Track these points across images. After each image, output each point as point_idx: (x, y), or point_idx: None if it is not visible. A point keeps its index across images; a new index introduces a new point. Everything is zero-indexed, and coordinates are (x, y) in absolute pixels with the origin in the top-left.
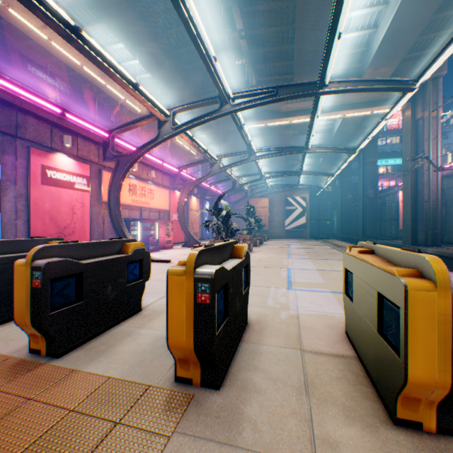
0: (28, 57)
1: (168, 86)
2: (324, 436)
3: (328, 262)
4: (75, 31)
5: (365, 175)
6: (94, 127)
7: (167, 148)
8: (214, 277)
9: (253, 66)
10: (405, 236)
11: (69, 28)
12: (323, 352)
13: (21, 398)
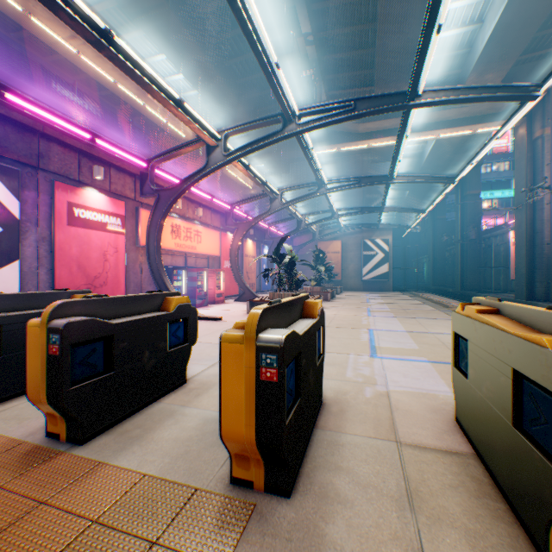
0: (52, 73)
1: (219, 105)
2: None
3: (421, 322)
4: (106, 36)
5: (465, 211)
6: (130, 155)
7: (217, 181)
8: (284, 345)
9: (322, 78)
10: (518, 288)
11: (99, 32)
12: (428, 447)
13: (31, 500)
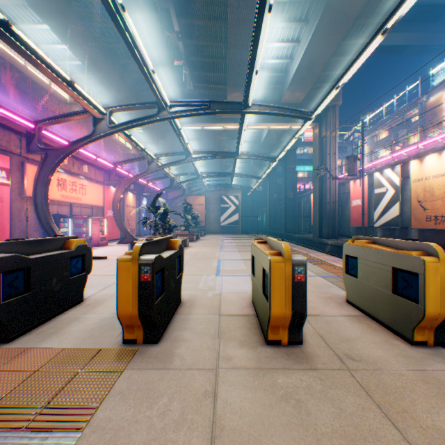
0: None
1: (102, 78)
2: (225, 355)
3: None
4: (3, 23)
5: (287, 178)
6: (17, 116)
7: (101, 142)
8: (154, 261)
9: (190, 72)
10: (314, 230)
11: None
12: (235, 314)
13: None
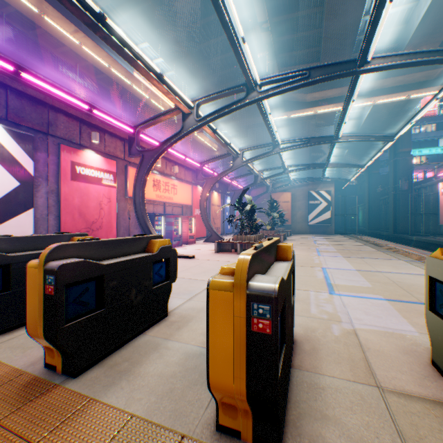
0: (59, 57)
1: (190, 82)
2: None
3: (367, 262)
4: (100, 19)
5: (397, 166)
6: (120, 122)
7: (189, 144)
8: (277, 295)
9: (276, 56)
10: None
11: (94, 16)
12: (413, 395)
13: (23, 441)
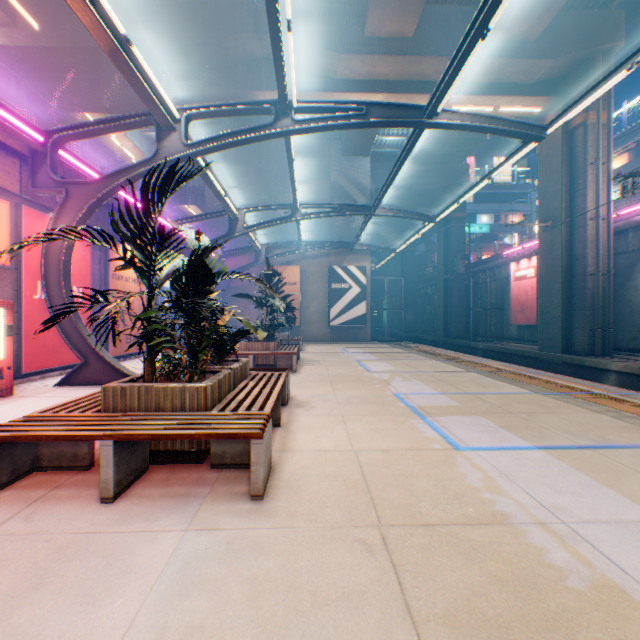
0: None
1: None
2: None
3: None
4: None
5: (450, 238)
6: None
7: (20, 82)
8: None
9: None
10: (547, 336)
11: None
12: None
13: None
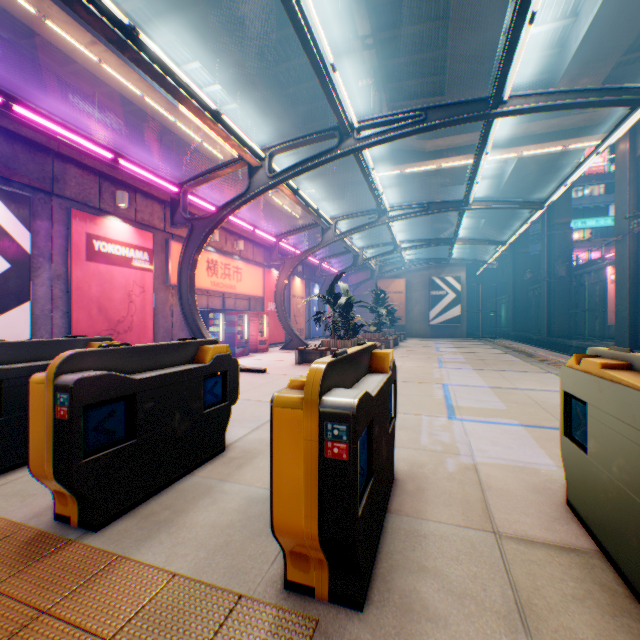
0: (69, 82)
1: (262, 120)
2: None
3: (505, 376)
4: (130, 34)
5: (552, 243)
6: (158, 178)
7: (260, 209)
8: (356, 412)
9: (383, 86)
10: (618, 334)
11: (121, 30)
12: (536, 541)
13: (30, 609)
